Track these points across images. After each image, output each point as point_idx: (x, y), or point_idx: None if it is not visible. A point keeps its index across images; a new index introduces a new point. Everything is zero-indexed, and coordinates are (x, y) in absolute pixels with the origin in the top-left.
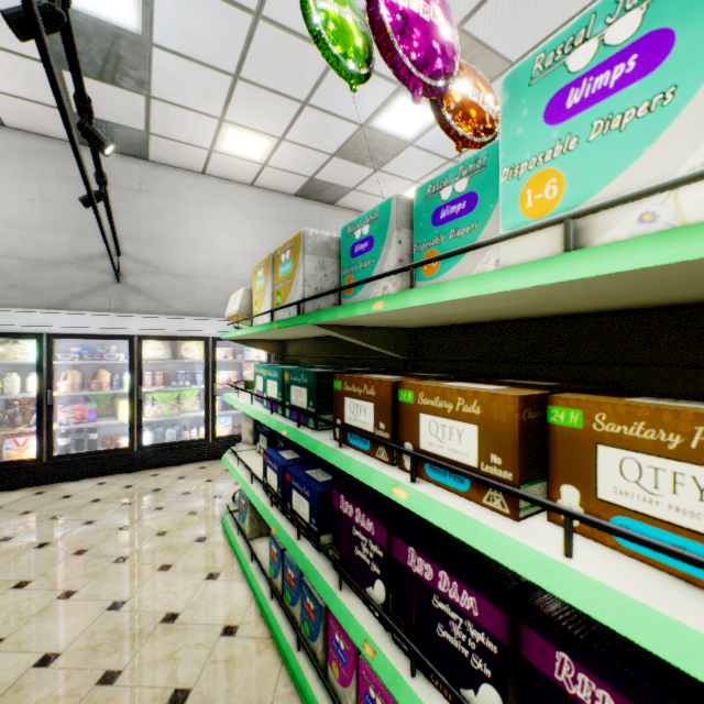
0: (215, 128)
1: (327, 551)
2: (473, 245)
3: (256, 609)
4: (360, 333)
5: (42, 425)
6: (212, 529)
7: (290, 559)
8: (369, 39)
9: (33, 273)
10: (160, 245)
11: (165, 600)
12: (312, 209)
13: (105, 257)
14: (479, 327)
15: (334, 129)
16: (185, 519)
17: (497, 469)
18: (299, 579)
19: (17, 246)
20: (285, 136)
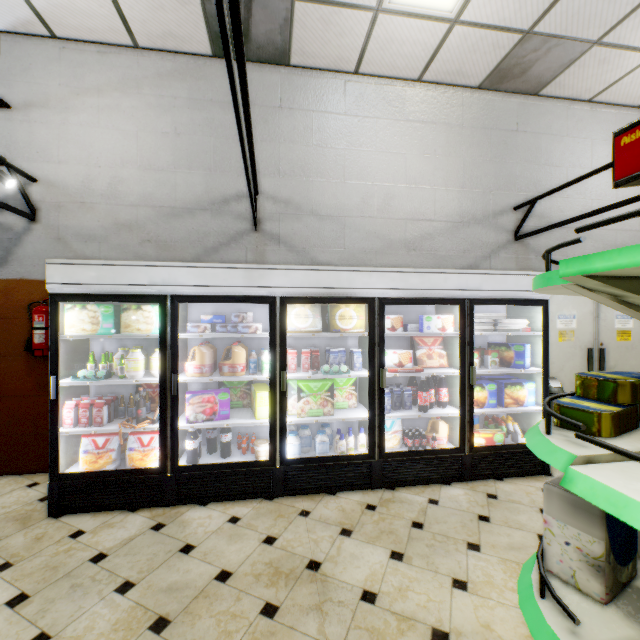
0: None
1: None
2: None
3: None
4: None
5: (165, 422)
6: None
7: None
8: None
9: (166, 224)
10: (302, 178)
11: None
12: (504, 105)
13: (240, 199)
14: None
15: None
16: None
17: None
18: None
19: (150, 193)
20: None
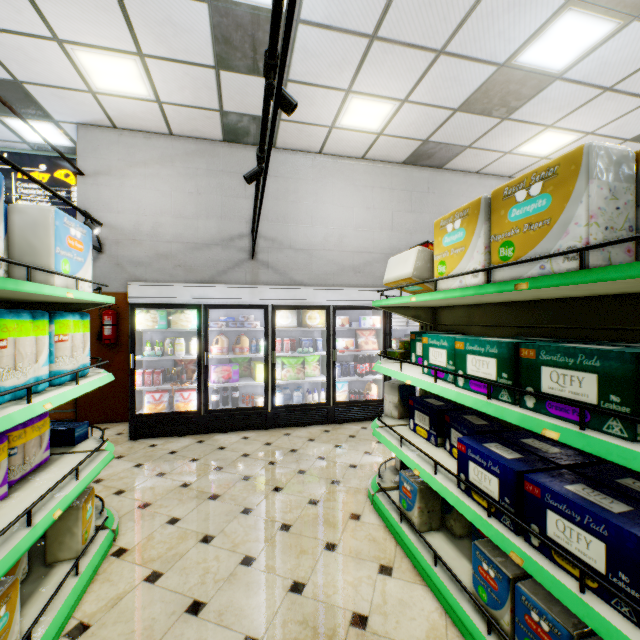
0: (339, 102)
1: None
2: None
3: (459, 636)
4: None
5: (200, 382)
6: (362, 505)
7: (535, 600)
8: None
9: (191, 254)
10: (284, 223)
11: (344, 592)
12: (420, 175)
13: (241, 238)
14: None
15: (466, 77)
16: (330, 488)
17: None
18: None
19: (180, 233)
20: (408, 97)
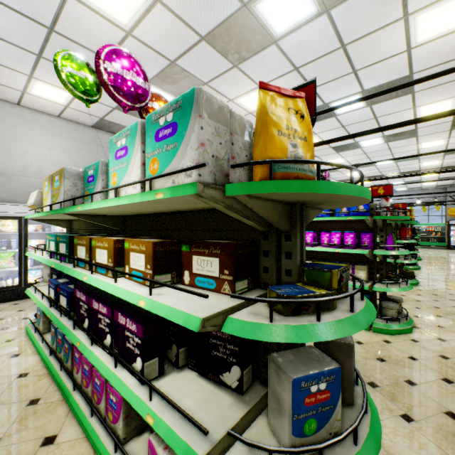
0: (25, 80)
1: (70, 316)
2: (102, 191)
3: (42, 364)
4: (92, 218)
5: None
6: (19, 335)
7: (60, 331)
8: (97, 83)
9: None
10: None
11: None
12: (105, 137)
13: None
14: (142, 216)
15: None
16: None
17: (110, 263)
18: (63, 338)
19: None
20: None
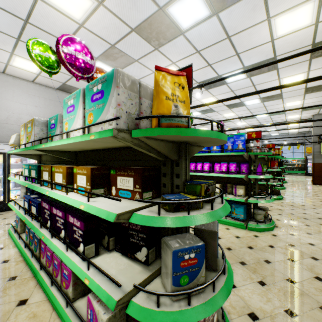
0: (8, 55)
1: (38, 219)
2: (58, 134)
3: (19, 254)
4: (53, 152)
5: None
6: (3, 235)
7: (32, 230)
8: (57, 61)
9: None
10: None
11: None
12: (66, 96)
13: None
14: (88, 151)
15: None
16: None
17: (64, 182)
18: (34, 235)
19: None
20: None
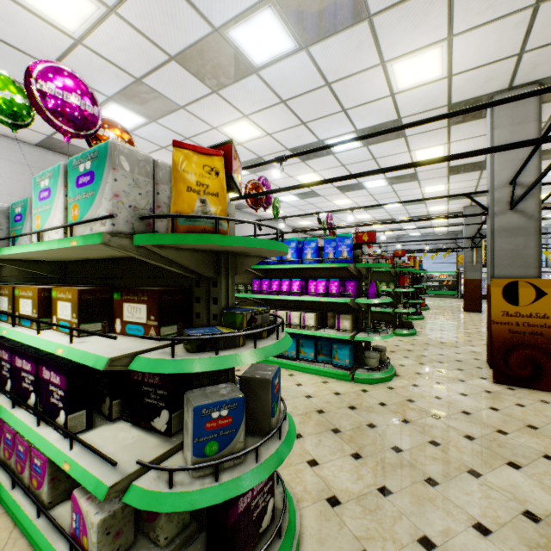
0: None
1: None
2: (24, 234)
3: None
4: (20, 263)
5: None
6: None
7: None
8: (28, 105)
9: None
10: None
11: None
12: (56, 159)
13: None
14: (85, 262)
15: None
16: None
17: (35, 314)
18: None
19: None
20: None
